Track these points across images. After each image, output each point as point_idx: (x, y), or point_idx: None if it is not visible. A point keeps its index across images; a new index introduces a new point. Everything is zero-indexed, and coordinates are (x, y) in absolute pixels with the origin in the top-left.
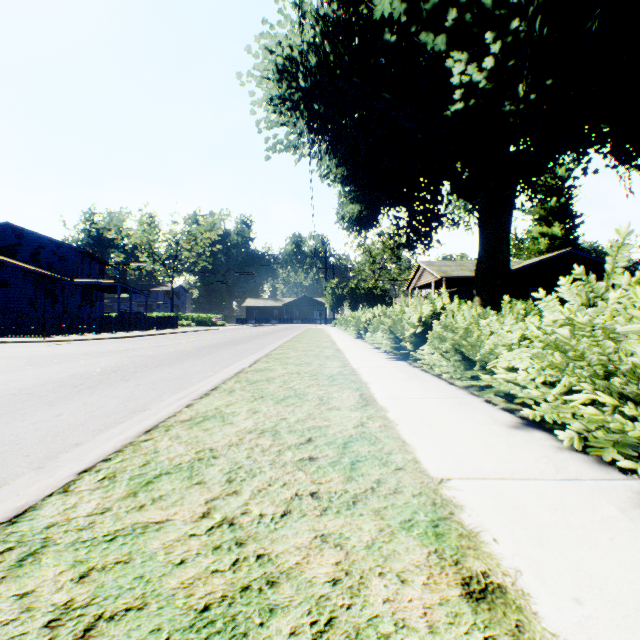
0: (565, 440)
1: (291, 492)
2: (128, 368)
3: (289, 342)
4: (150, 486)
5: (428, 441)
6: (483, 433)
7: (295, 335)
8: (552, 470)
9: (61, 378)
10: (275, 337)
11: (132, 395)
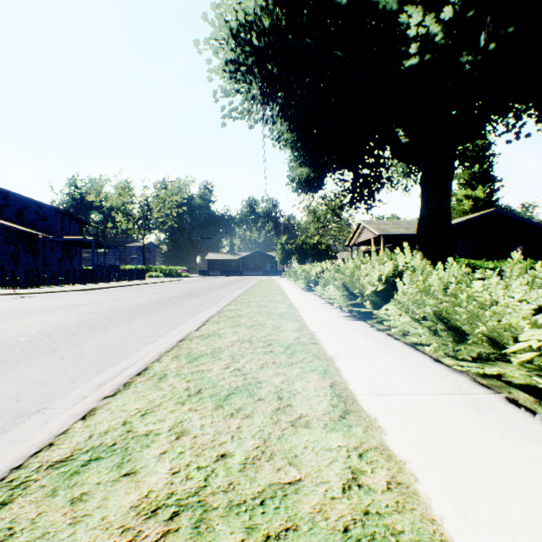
0: None
1: None
2: (68, 329)
3: (243, 295)
4: None
5: None
6: None
7: (249, 287)
8: None
9: None
10: (231, 289)
11: (41, 377)
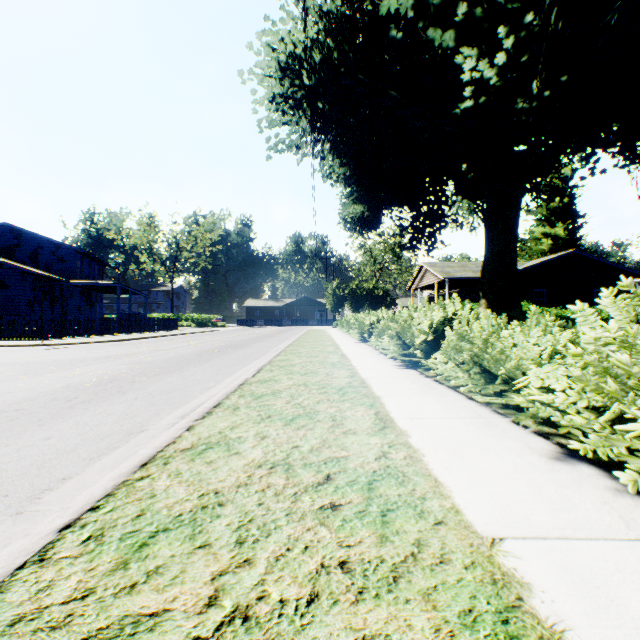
0: (630, 485)
1: (315, 561)
2: (126, 377)
3: (292, 346)
4: (144, 551)
5: (464, 479)
6: (523, 467)
7: (297, 338)
8: (620, 524)
9: (54, 390)
10: (277, 340)
11: (129, 411)
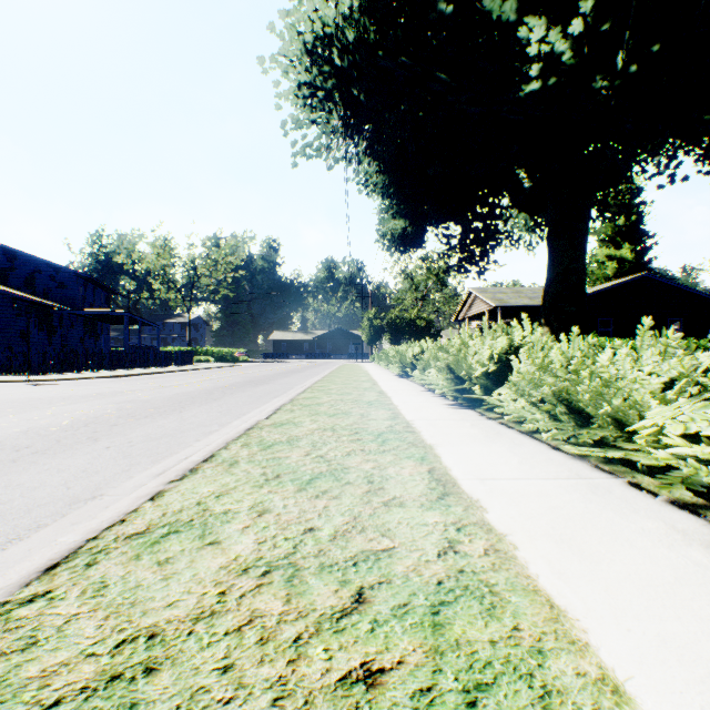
0: None
1: None
2: (107, 419)
3: (321, 382)
4: None
5: (599, 601)
6: (690, 573)
7: (328, 373)
8: None
9: (6, 436)
10: (304, 375)
11: (88, 467)
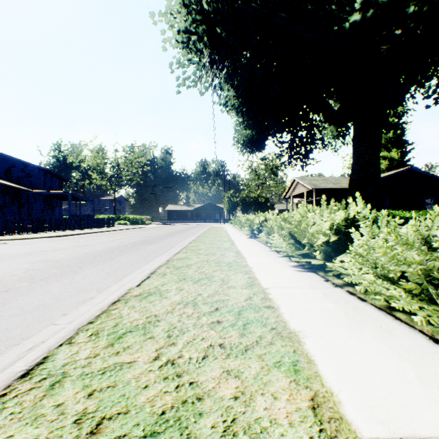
0: None
1: None
2: (6, 282)
3: (194, 242)
4: None
5: None
6: None
7: (200, 234)
8: None
9: None
10: (184, 235)
11: None
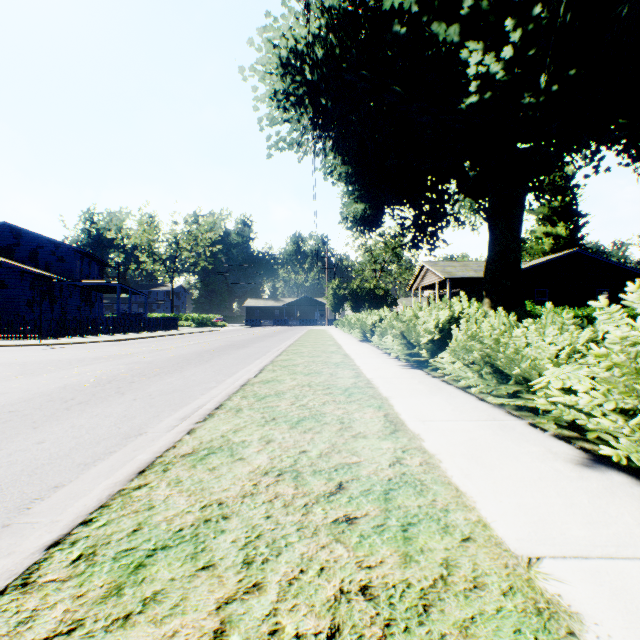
0: None
1: (333, 586)
2: (124, 377)
3: (293, 346)
4: (140, 574)
5: (487, 488)
6: (549, 475)
7: (298, 337)
8: None
9: (51, 390)
10: (277, 339)
11: (127, 413)
